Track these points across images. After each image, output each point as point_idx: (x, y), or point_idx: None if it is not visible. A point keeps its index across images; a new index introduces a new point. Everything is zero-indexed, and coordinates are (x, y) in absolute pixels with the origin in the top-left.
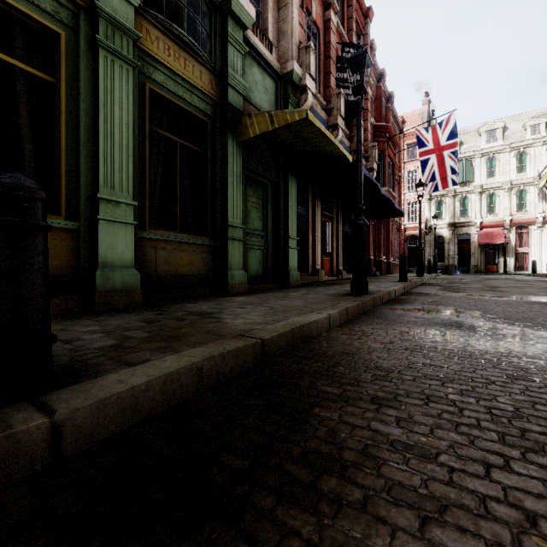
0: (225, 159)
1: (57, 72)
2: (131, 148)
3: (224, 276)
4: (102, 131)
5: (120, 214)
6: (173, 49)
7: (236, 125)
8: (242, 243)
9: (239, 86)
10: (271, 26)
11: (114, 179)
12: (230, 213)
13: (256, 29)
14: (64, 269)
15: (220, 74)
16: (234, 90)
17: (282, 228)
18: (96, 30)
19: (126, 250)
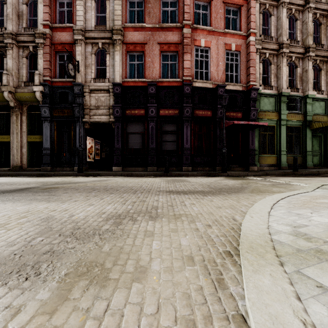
0: (305, 134)
1: (274, 131)
2: (285, 140)
3: (305, 164)
4: (281, 139)
5: (284, 153)
6: (292, 115)
7: (309, 125)
8: (311, 155)
9: (310, 114)
10: (323, 84)
11: (283, 147)
12: (307, 148)
13: (316, 91)
14: (275, 163)
15: (304, 113)
16: (309, 116)
17: (327, 148)
18: (279, 122)
19: (284, 159)
